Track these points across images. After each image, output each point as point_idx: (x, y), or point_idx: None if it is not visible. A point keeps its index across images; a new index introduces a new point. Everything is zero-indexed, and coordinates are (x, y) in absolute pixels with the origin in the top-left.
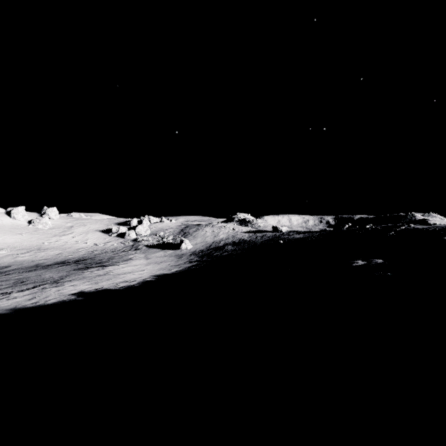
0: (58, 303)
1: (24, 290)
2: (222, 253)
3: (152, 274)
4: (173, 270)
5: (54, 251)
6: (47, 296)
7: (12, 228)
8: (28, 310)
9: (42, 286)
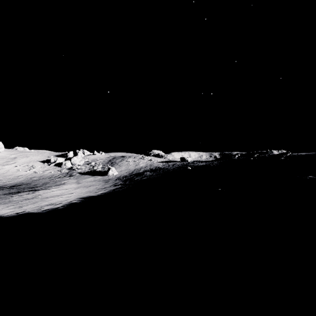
0: None
1: None
2: (142, 177)
3: (79, 197)
4: (99, 192)
5: None
6: None
7: None
8: None
9: None
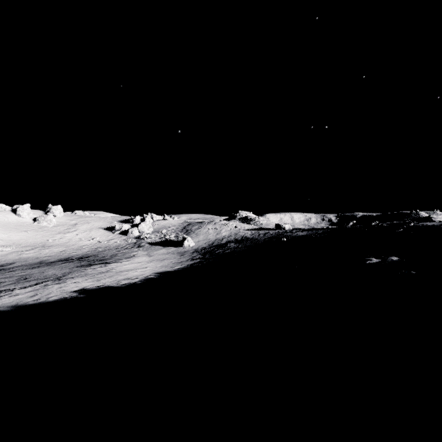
0: (59, 300)
1: (27, 287)
2: (225, 250)
3: (155, 272)
4: (175, 267)
5: (58, 248)
6: (49, 293)
7: (18, 226)
8: (30, 307)
9: (44, 282)
